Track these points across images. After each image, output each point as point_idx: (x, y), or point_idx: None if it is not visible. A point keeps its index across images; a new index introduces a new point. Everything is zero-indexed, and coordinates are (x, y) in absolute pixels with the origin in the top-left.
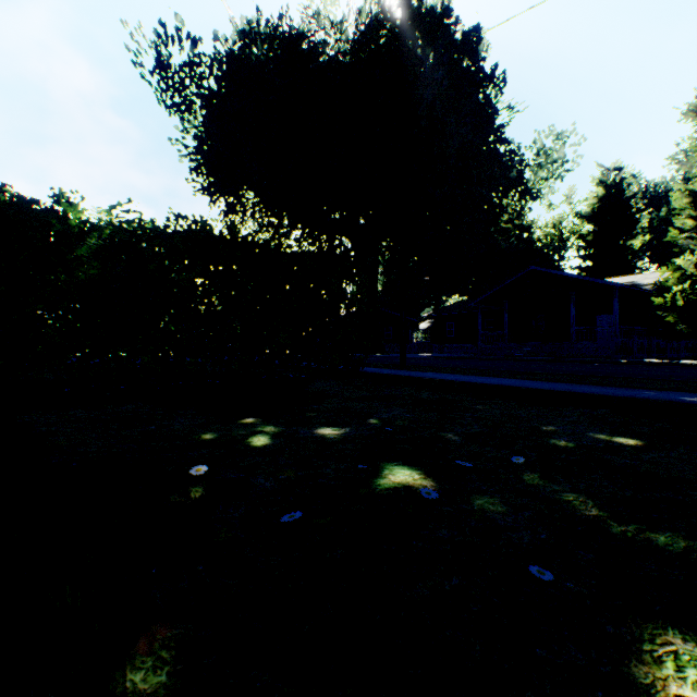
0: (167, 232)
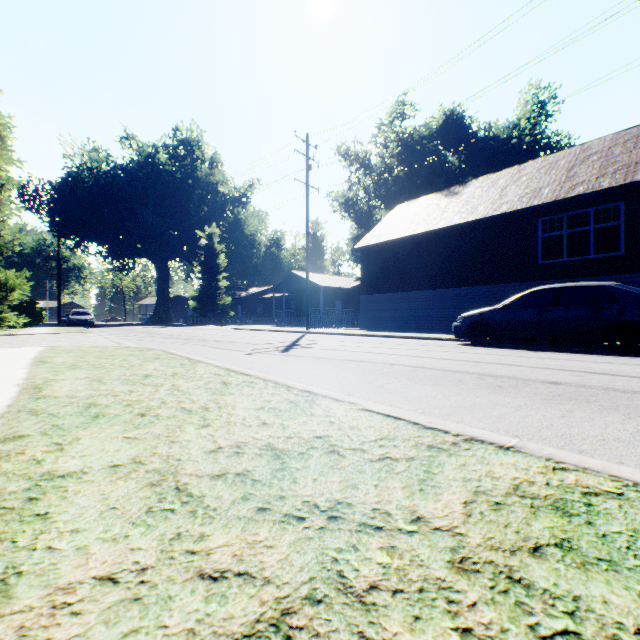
0: None
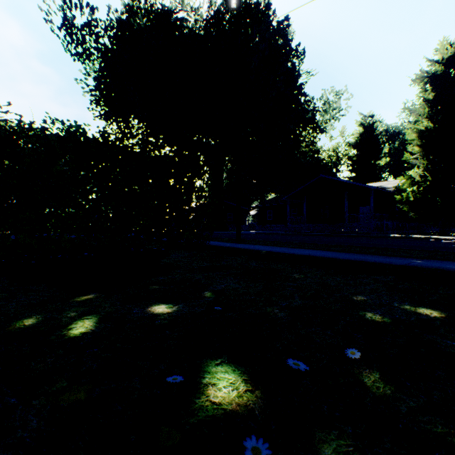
0: (43, 132)
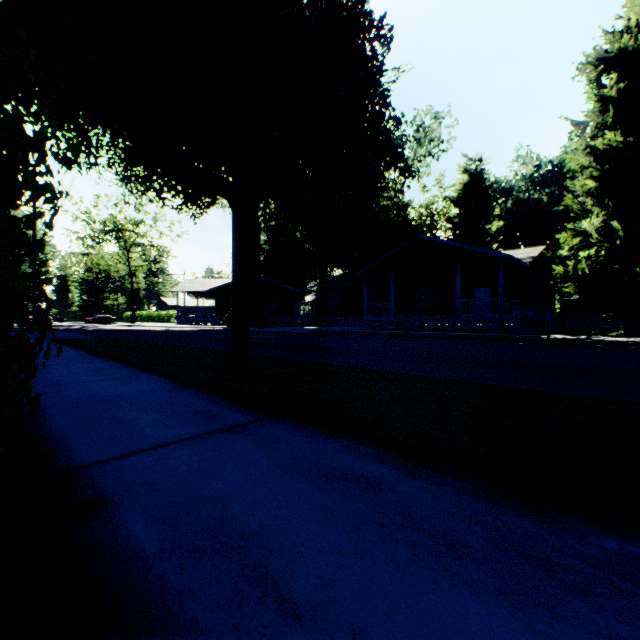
0: None
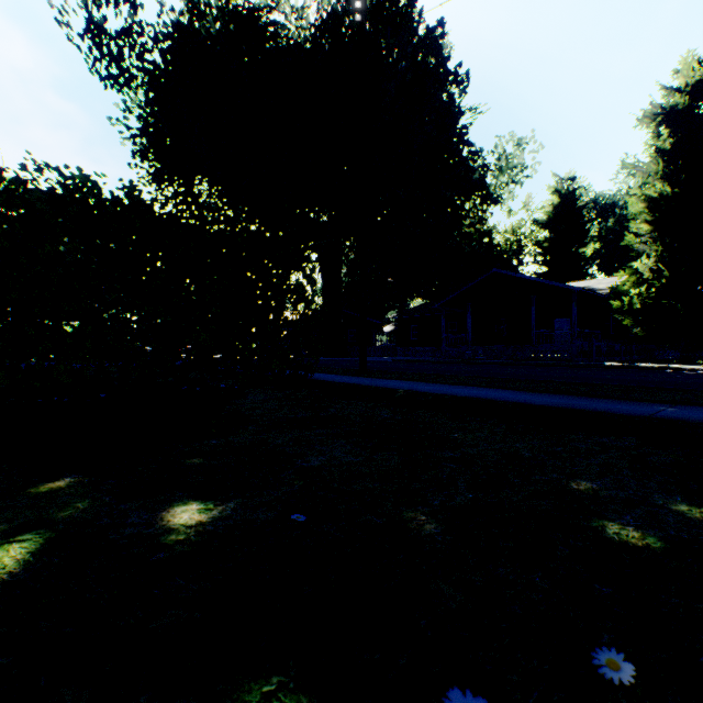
0: (19, 184)
